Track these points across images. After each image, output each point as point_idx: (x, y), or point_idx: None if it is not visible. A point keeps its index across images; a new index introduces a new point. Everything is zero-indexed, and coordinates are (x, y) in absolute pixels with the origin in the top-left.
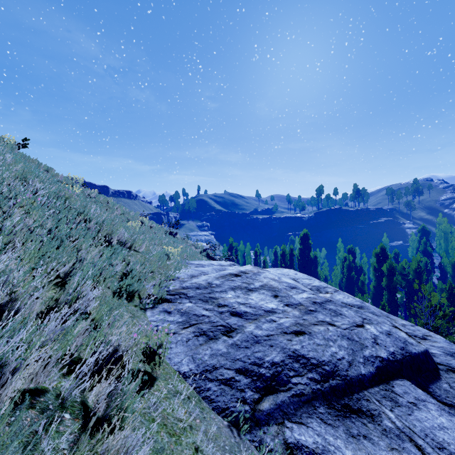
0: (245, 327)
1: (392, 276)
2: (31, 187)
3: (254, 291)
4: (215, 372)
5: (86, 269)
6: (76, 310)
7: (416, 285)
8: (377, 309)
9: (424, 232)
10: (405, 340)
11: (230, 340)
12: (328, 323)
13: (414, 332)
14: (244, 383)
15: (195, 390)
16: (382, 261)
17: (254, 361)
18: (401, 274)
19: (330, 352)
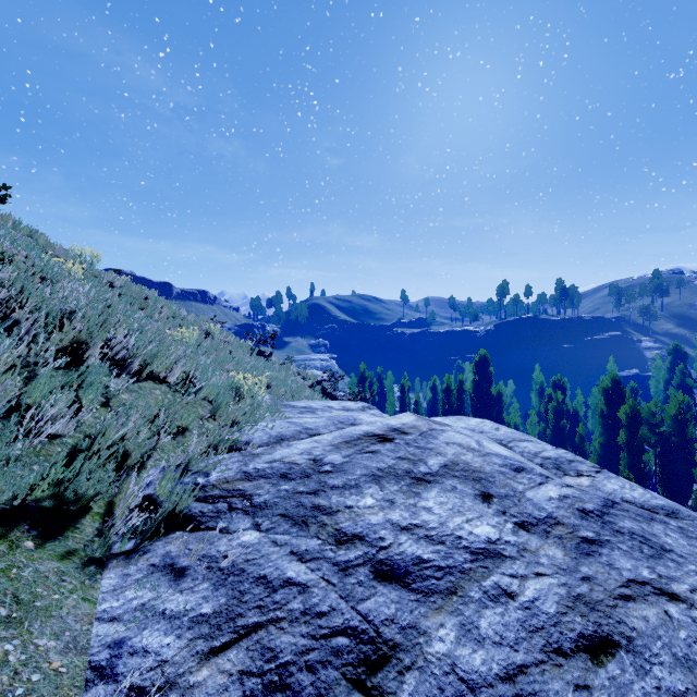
0: (426, 635)
1: (636, 428)
2: None
3: (431, 484)
4: None
5: None
6: None
7: None
8: (681, 508)
9: (677, 355)
10: None
11: None
12: (654, 587)
13: None
14: None
15: None
16: (615, 402)
17: None
18: (648, 424)
19: None
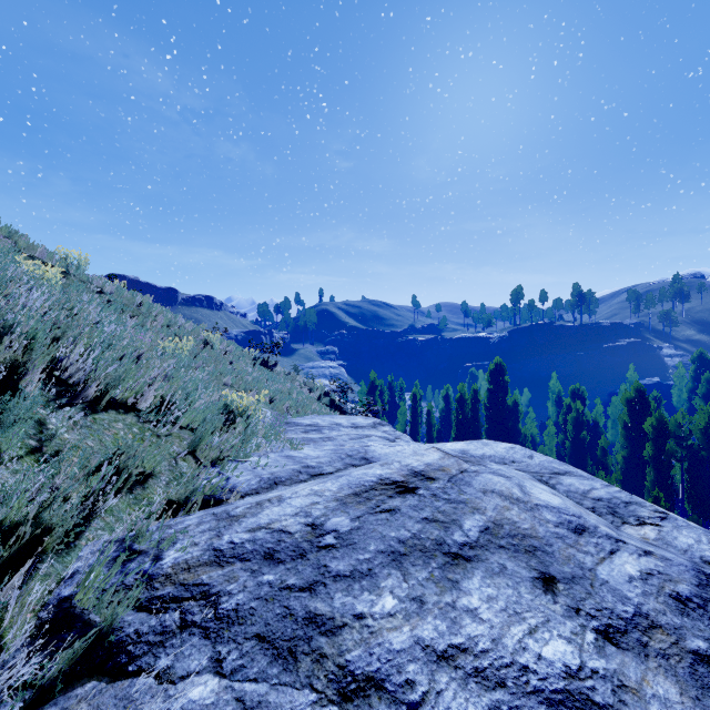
0: None
1: (664, 441)
2: None
3: (471, 563)
4: None
5: None
6: None
7: None
8: None
9: (702, 363)
10: None
11: None
12: None
13: None
14: None
15: None
16: (639, 414)
17: None
18: (675, 437)
19: None
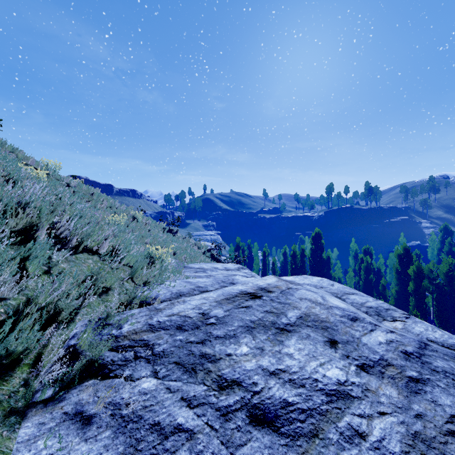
0: None
1: (421, 281)
2: None
3: (291, 333)
4: None
5: None
6: None
7: None
8: None
9: (446, 232)
10: None
11: None
12: None
13: None
14: None
15: None
16: (405, 263)
17: None
18: (428, 278)
19: None
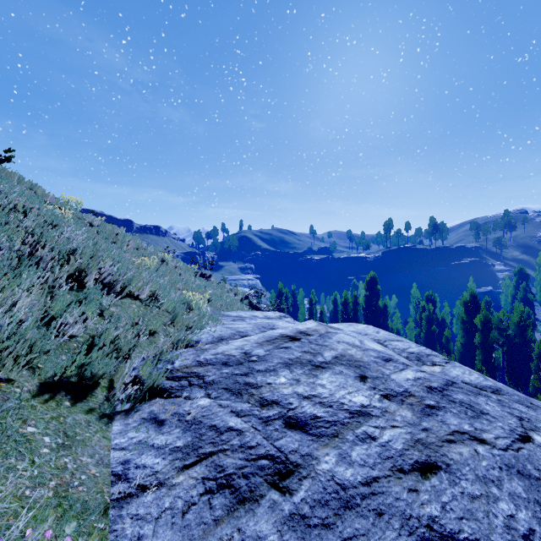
0: (317, 459)
1: (488, 332)
2: None
3: (325, 369)
4: None
5: None
6: None
7: None
8: (508, 388)
9: (521, 276)
10: None
11: (287, 504)
12: (470, 435)
13: None
14: None
15: None
16: (472, 312)
17: None
18: (498, 329)
19: (502, 516)
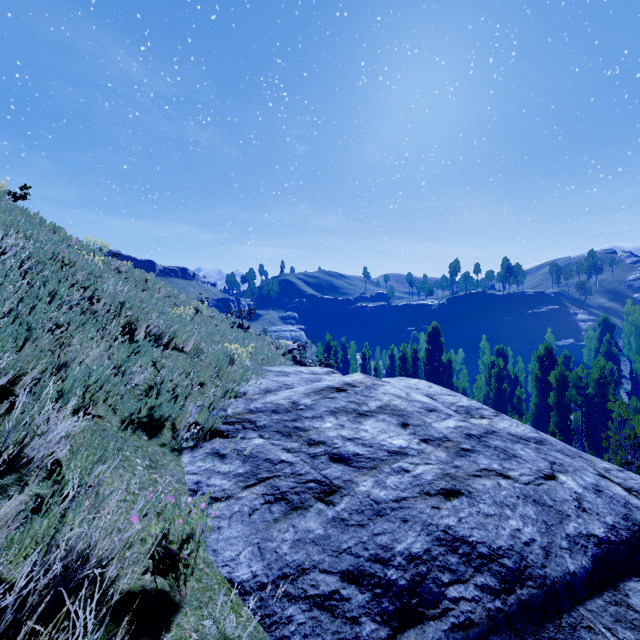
0: (356, 483)
1: (564, 390)
2: (0, 244)
3: (369, 417)
4: (302, 579)
5: (69, 381)
6: (26, 462)
7: (612, 404)
8: (561, 443)
9: (606, 326)
10: (626, 502)
11: (330, 511)
12: (496, 472)
13: (626, 482)
14: (359, 603)
15: (260, 624)
16: (547, 368)
17: (376, 554)
18: (576, 387)
19: (509, 529)
